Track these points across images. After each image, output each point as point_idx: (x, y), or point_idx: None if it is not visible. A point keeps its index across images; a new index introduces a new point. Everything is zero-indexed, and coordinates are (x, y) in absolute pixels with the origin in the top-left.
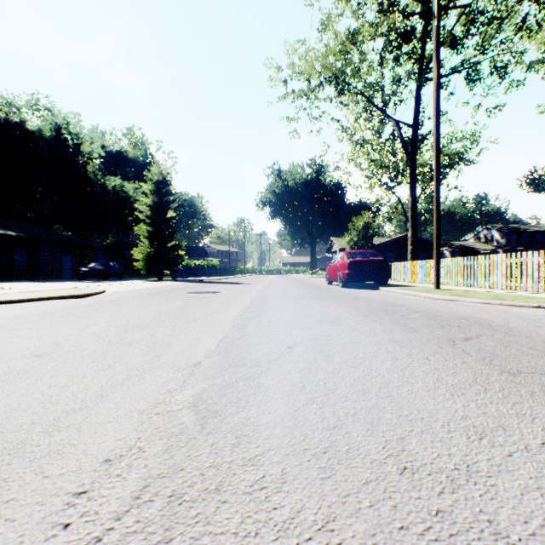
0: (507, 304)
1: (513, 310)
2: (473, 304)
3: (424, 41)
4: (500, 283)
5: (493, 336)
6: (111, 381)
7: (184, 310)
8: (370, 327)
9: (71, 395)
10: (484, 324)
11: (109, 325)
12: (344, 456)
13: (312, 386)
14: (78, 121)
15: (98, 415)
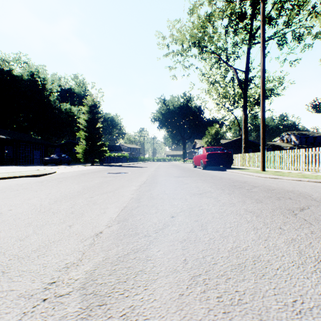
0: (313, 181)
1: (319, 185)
2: (290, 181)
3: (252, 20)
4: (301, 167)
5: (319, 207)
6: (20, 253)
7: (101, 185)
8: (228, 199)
9: None
10: (306, 196)
11: (46, 197)
12: None
13: (194, 260)
14: (44, 70)
15: None
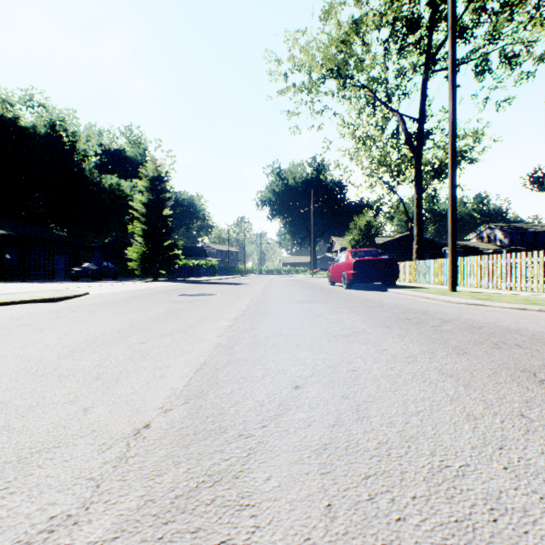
0: None
1: None
2: (506, 310)
3: (431, 29)
4: (519, 284)
5: None
6: None
7: (165, 318)
8: (401, 346)
9: None
10: None
11: (56, 343)
12: None
13: (350, 507)
14: (74, 117)
15: None
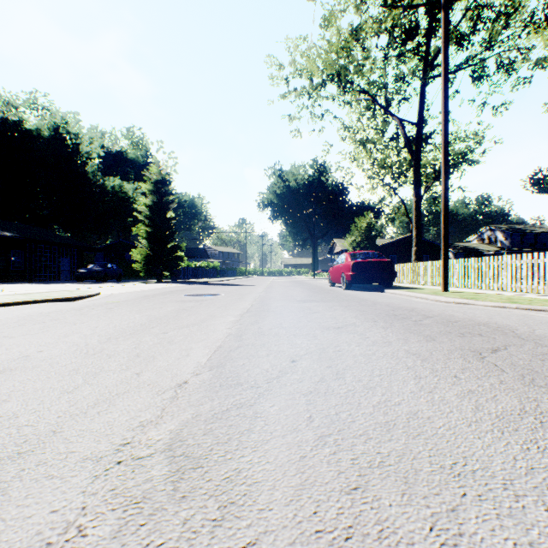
0: (525, 308)
1: (533, 315)
2: (487, 308)
3: (429, 37)
4: (510, 285)
5: (523, 347)
6: (72, 409)
7: (178, 315)
8: (382, 335)
9: (15, 432)
10: (507, 331)
11: (92, 333)
12: (376, 546)
13: (322, 417)
14: (77, 120)
15: (39, 465)
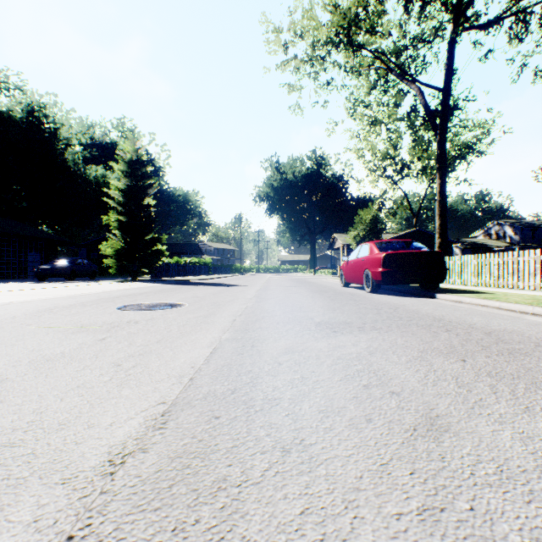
0: None
1: None
2: None
3: None
4: None
5: None
6: None
7: None
8: None
9: None
10: None
11: None
12: None
13: None
14: (54, 102)
15: None
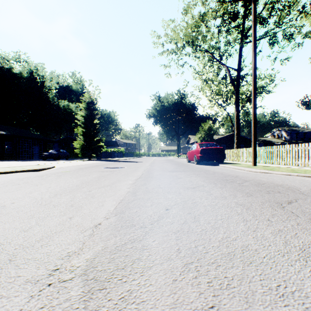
0: (302, 175)
1: (308, 179)
2: (280, 175)
3: (244, 19)
4: (291, 162)
5: (306, 200)
6: (25, 243)
7: (99, 179)
8: (220, 192)
9: None
10: (294, 190)
11: (46, 191)
12: None
13: (186, 249)
14: (43, 68)
15: None
